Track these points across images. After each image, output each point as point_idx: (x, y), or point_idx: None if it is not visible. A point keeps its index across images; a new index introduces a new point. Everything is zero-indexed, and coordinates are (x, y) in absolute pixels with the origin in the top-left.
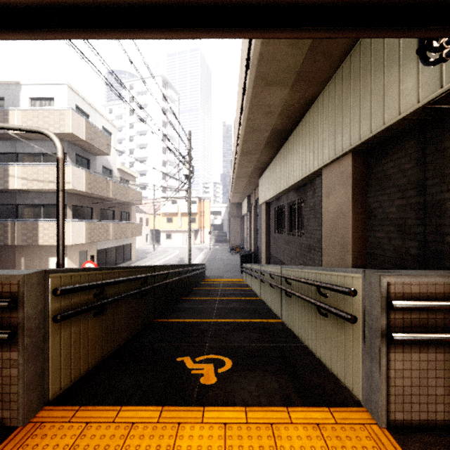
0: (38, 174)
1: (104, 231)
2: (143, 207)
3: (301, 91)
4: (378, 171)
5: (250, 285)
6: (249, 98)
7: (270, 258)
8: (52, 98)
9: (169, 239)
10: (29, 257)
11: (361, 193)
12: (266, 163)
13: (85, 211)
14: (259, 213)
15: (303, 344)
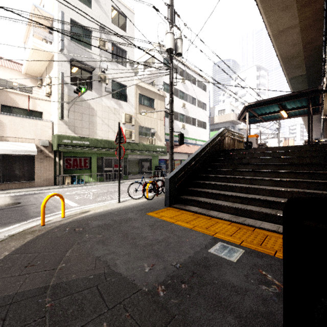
0: None
1: None
2: None
3: None
4: None
5: None
6: None
7: None
8: (224, 109)
9: None
10: None
11: None
12: (319, 118)
13: None
14: None
15: None
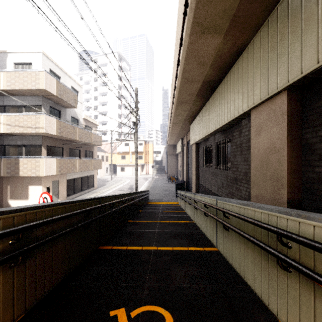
0: (19, 121)
1: (71, 165)
2: (104, 148)
3: (233, 39)
4: (318, 106)
5: (184, 208)
6: (185, 48)
7: (199, 186)
8: (31, 63)
9: (122, 171)
10: (14, 185)
11: (296, 129)
12: (197, 111)
13: (57, 150)
14: (190, 151)
15: (247, 286)
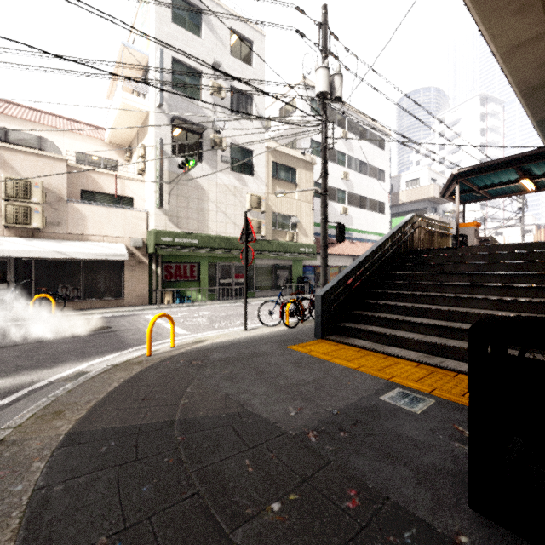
0: None
1: None
2: None
3: None
4: None
5: None
6: None
7: None
8: (418, 178)
9: None
10: None
11: None
12: None
13: None
14: None
15: None
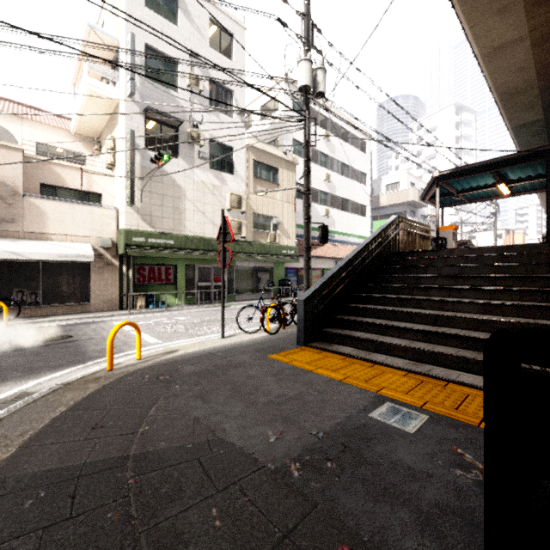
0: None
1: None
2: None
3: None
4: None
5: None
6: None
7: None
8: (398, 182)
9: None
10: None
11: None
12: None
13: None
14: None
15: None
